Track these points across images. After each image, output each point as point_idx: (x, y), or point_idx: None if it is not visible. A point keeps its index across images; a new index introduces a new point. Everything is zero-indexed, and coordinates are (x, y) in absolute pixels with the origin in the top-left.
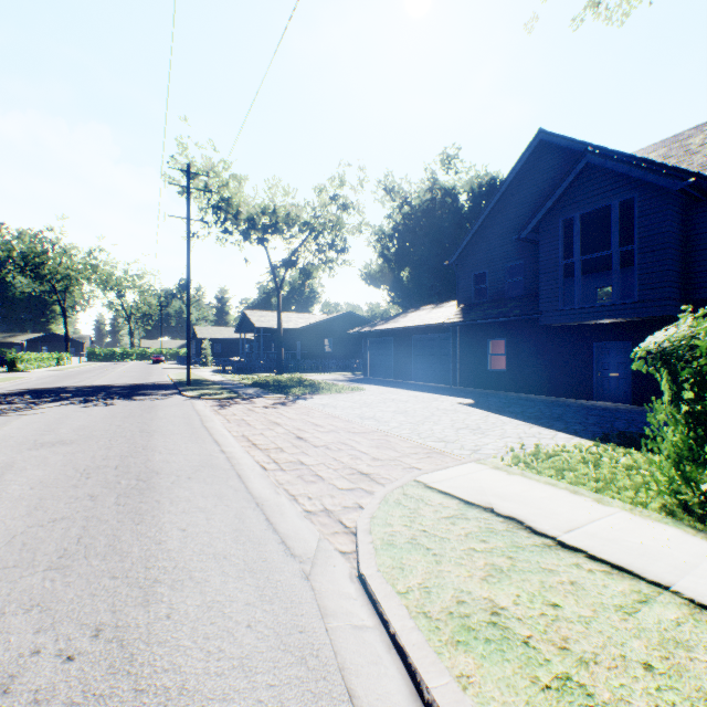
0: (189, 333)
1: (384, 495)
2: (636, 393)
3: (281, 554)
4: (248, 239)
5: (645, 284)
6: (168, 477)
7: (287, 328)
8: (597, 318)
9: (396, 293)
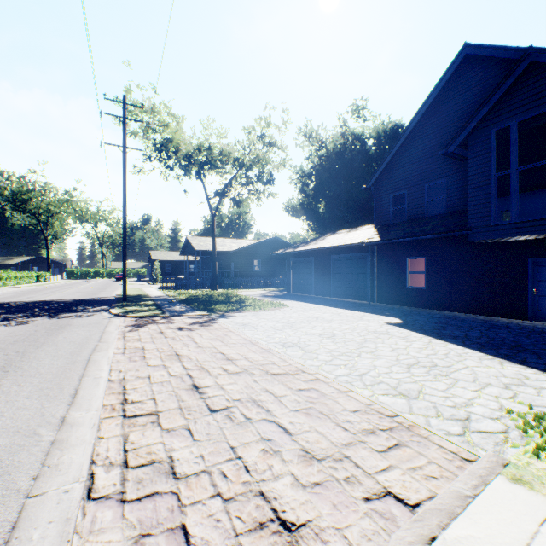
0: (125, 252)
1: None
2: None
3: None
4: (186, 173)
5: None
6: None
7: (222, 251)
8: (540, 232)
9: (313, 222)
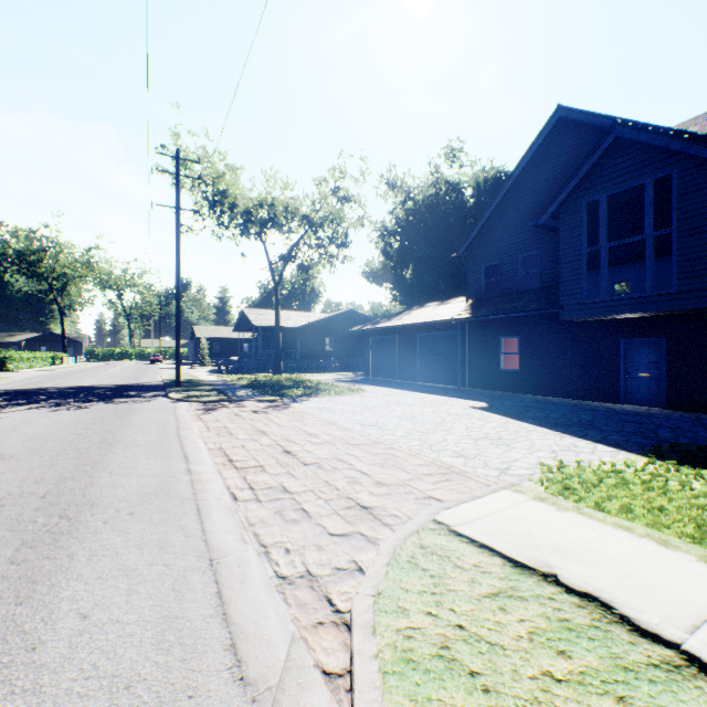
0: (178, 330)
1: (394, 548)
2: (671, 396)
3: (223, 677)
4: (244, 233)
5: (685, 272)
6: (103, 513)
7: (286, 327)
8: (626, 312)
9: (398, 291)
